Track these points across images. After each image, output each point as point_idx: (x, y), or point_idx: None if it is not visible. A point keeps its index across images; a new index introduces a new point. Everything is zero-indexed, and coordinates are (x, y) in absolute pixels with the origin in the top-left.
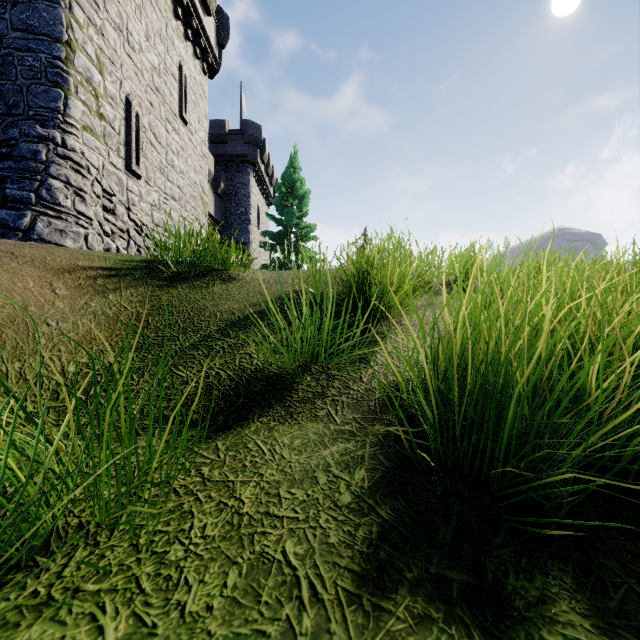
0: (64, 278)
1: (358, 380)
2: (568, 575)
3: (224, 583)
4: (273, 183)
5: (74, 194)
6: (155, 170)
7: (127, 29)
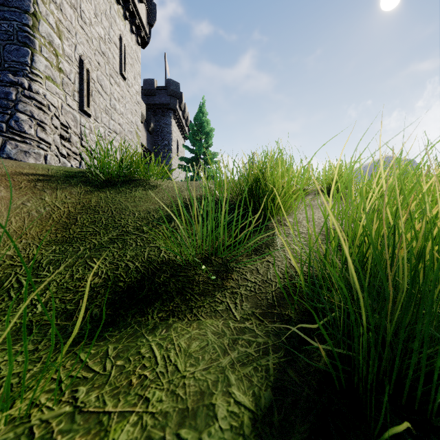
0: (6, 183)
1: (255, 272)
2: None
3: None
4: (188, 124)
5: (37, 125)
6: (102, 111)
7: (80, 8)
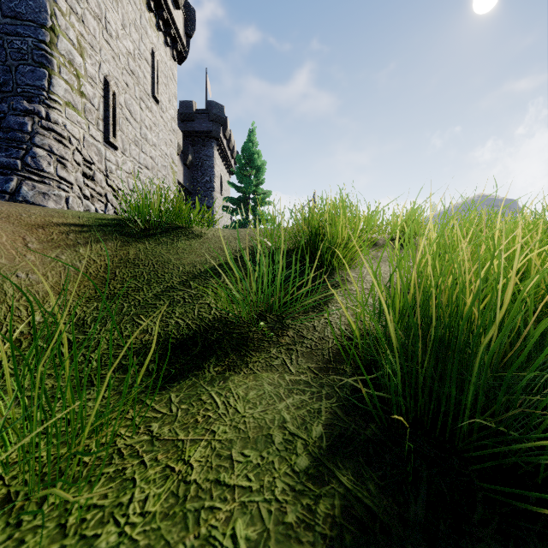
0: (37, 233)
1: (311, 329)
2: None
3: None
4: (234, 156)
5: (56, 161)
6: (130, 142)
7: (105, 18)
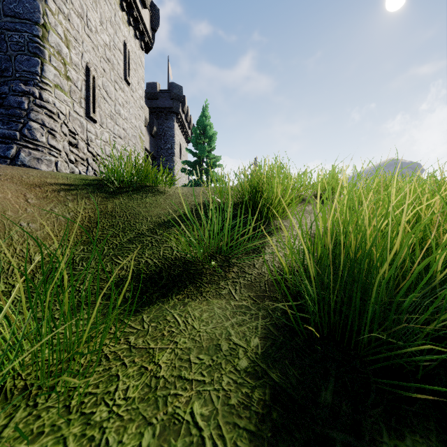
0: (35, 191)
1: (252, 266)
2: (432, 433)
3: (139, 444)
4: (191, 127)
5: (48, 133)
6: (107, 117)
7: (87, 16)
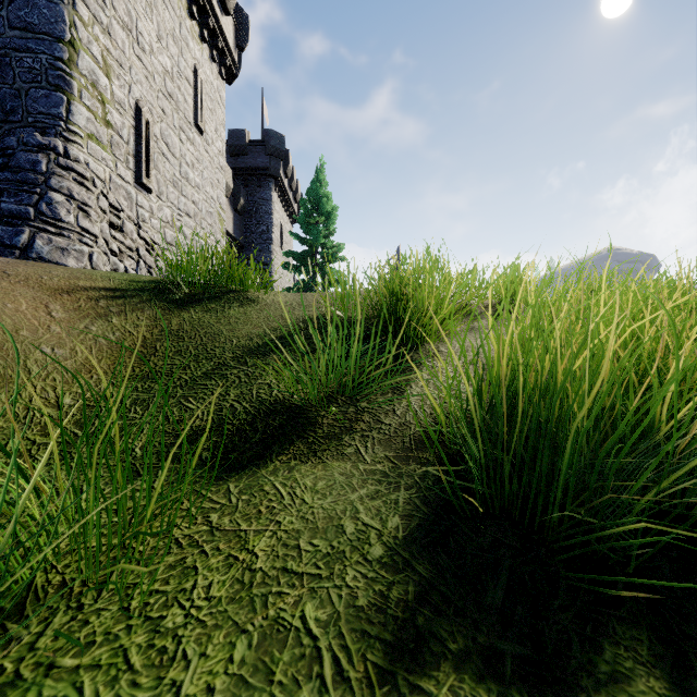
0: (62, 299)
1: (391, 413)
2: (643, 645)
3: (230, 657)
4: (297, 199)
5: (77, 209)
6: (168, 183)
7: (137, 28)
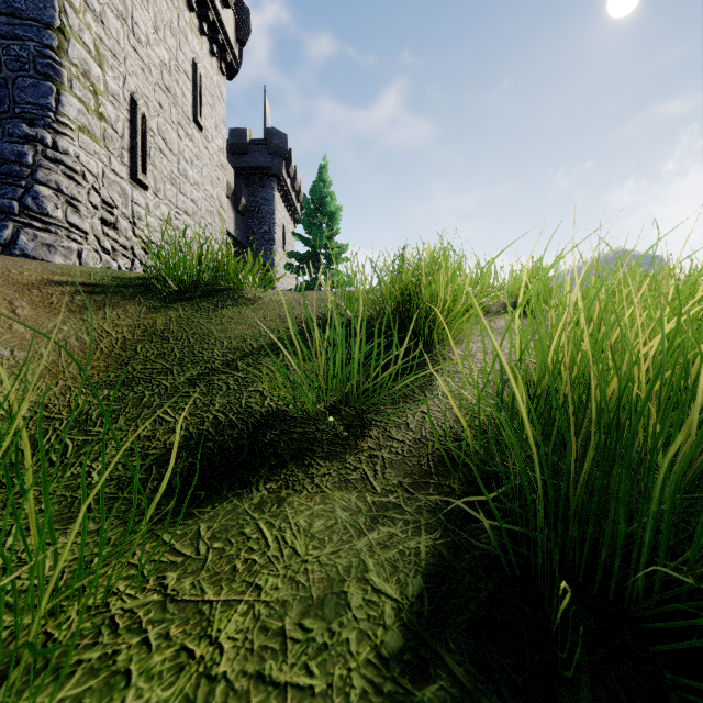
0: (30, 295)
1: (403, 427)
2: None
3: None
4: (300, 199)
5: (66, 203)
6: (165, 180)
7: (132, 18)
